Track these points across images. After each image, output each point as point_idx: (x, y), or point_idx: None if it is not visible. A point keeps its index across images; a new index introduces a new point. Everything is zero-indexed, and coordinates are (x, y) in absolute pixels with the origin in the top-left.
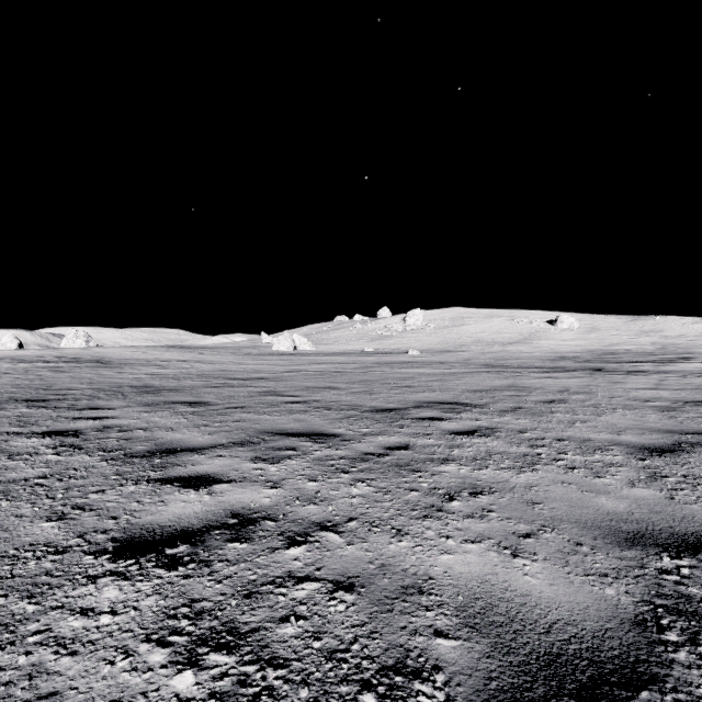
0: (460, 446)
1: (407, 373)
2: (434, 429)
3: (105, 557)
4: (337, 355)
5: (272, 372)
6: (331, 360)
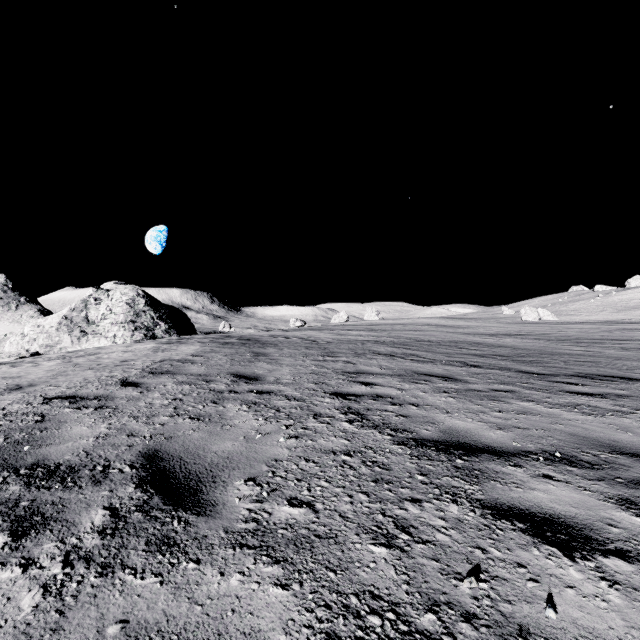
0: (635, 342)
1: (638, 333)
2: (632, 341)
3: (575, 342)
4: (581, 324)
5: (550, 331)
6: (580, 327)
